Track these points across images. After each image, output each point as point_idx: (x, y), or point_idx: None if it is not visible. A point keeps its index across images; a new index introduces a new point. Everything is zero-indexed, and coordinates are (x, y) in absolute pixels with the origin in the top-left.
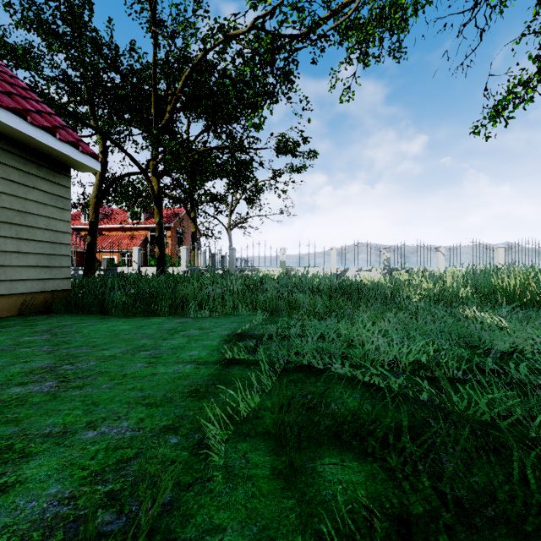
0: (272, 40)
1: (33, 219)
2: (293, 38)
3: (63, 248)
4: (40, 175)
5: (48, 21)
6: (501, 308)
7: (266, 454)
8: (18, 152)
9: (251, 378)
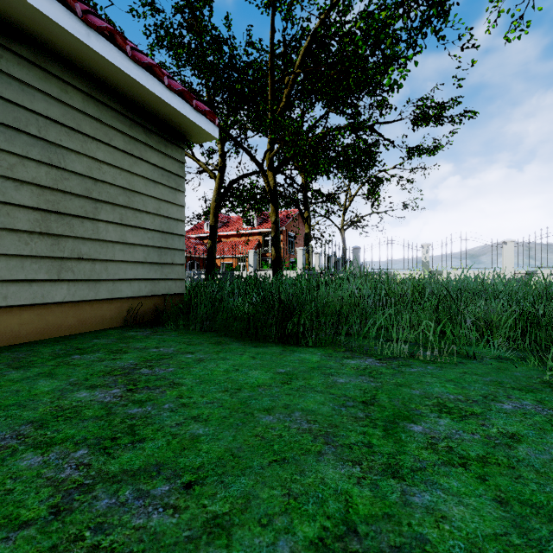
0: None
1: (140, 200)
2: None
3: (176, 241)
4: (148, 143)
5: (176, 33)
6: None
7: None
8: (122, 110)
9: None
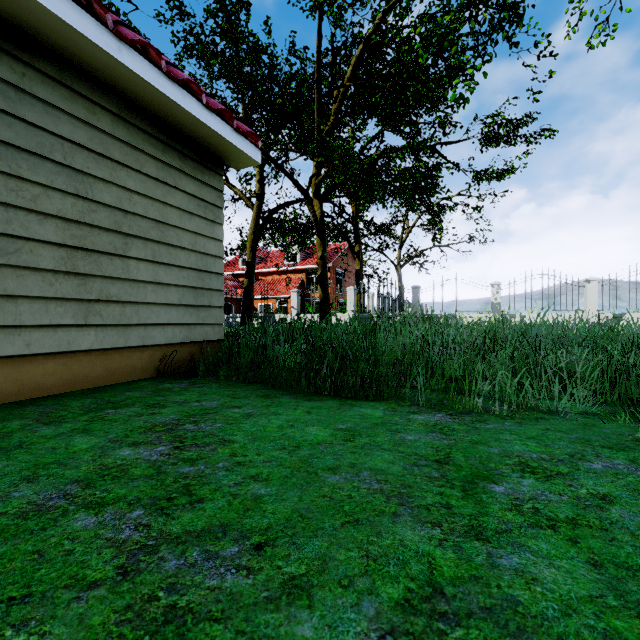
0: None
1: (175, 234)
2: None
3: (214, 280)
4: (183, 169)
5: (207, 41)
6: None
7: None
8: (154, 133)
9: None
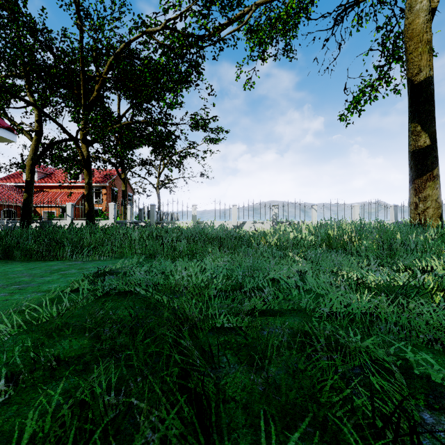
0: (185, 38)
1: None
2: (198, 38)
3: None
4: None
5: None
6: (316, 251)
7: (32, 339)
8: None
9: (63, 298)
